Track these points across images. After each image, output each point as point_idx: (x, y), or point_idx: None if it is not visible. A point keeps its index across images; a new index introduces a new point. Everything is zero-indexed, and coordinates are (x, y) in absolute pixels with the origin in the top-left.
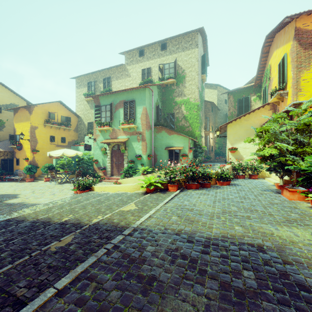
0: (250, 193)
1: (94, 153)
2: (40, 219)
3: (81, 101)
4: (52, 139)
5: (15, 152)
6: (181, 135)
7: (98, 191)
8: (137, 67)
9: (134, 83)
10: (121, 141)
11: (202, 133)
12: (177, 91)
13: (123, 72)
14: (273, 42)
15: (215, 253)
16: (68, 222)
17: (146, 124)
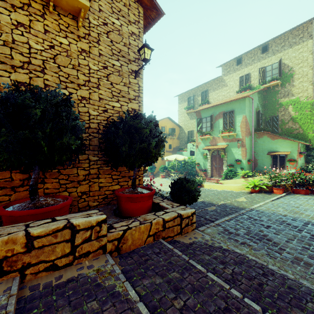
0: None
1: (196, 158)
2: None
3: (182, 114)
4: None
5: None
6: (288, 139)
7: (207, 188)
8: (234, 76)
9: (231, 91)
10: (221, 147)
11: None
12: (282, 92)
13: (219, 84)
14: None
15: (312, 227)
16: (205, 202)
17: (246, 131)
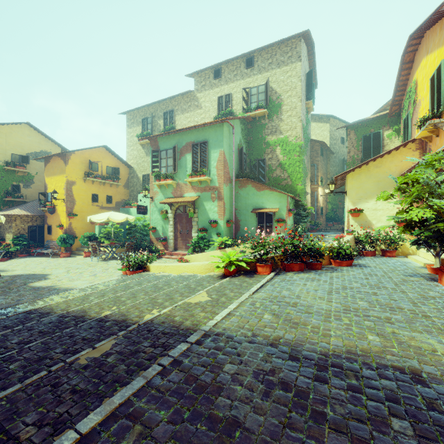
0: (386, 279)
1: (151, 218)
2: (71, 312)
3: (133, 145)
4: (95, 198)
5: (47, 217)
6: (276, 191)
7: (155, 272)
8: (211, 94)
9: (207, 117)
10: (188, 200)
11: (306, 188)
12: (269, 127)
13: (191, 103)
14: (420, 45)
15: (338, 382)
16: (110, 318)
17: (225, 175)
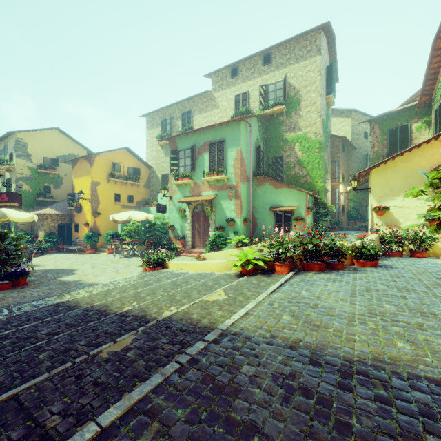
0: (416, 282)
1: (169, 217)
2: (95, 306)
3: (153, 146)
4: (118, 198)
5: (74, 216)
6: (294, 188)
7: (173, 269)
8: (229, 93)
9: (224, 116)
10: (205, 199)
11: (326, 186)
12: (287, 124)
13: (208, 103)
14: None
15: (364, 391)
16: (130, 313)
17: (242, 174)
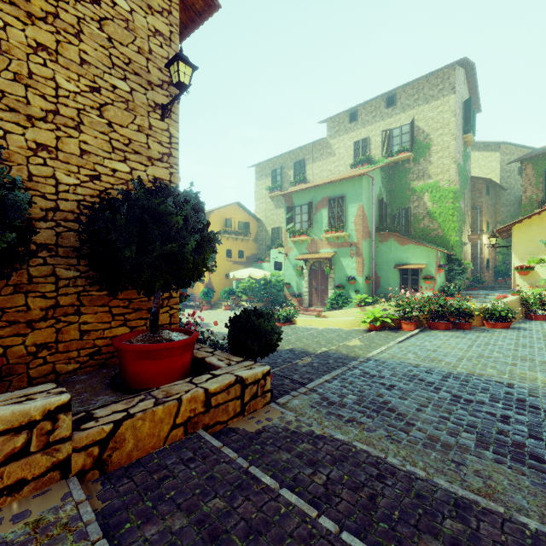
0: (539, 341)
1: (285, 274)
2: None
3: (262, 198)
4: (229, 254)
5: None
6: (423, 245)
7: (301, 325)
8: (346, 139)
9: (342, 164)
10: (324, 256)
11: (464, 238)
12: (415, 171)
13: (323, 150)
14: None
15: (454, 382)
16: (295, 350)
17: (364, 230)
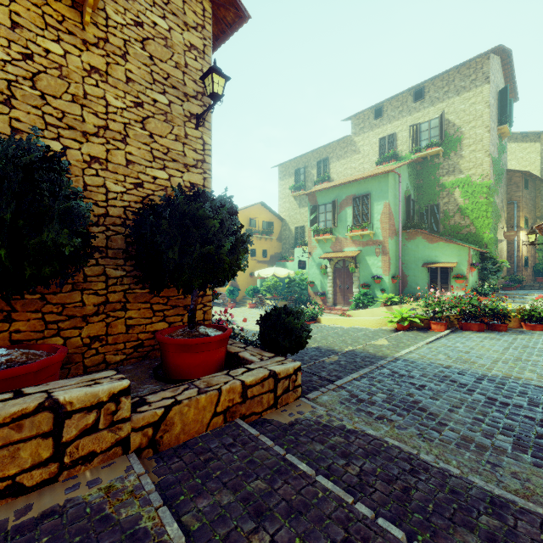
0: None
1: (308, 273)
2: None
3: (285, 198)
4: (253, 253)
5: None
6: (453, 243)
7: (326, 324)
8: (371, 136)
9: (366, 161)
10: (349, 255)
11: (499, 235)
12: (444, 167)
13: (347, 148)
14: None
15: (489, 384)
16: (321, 348)
17: (390, 228)
